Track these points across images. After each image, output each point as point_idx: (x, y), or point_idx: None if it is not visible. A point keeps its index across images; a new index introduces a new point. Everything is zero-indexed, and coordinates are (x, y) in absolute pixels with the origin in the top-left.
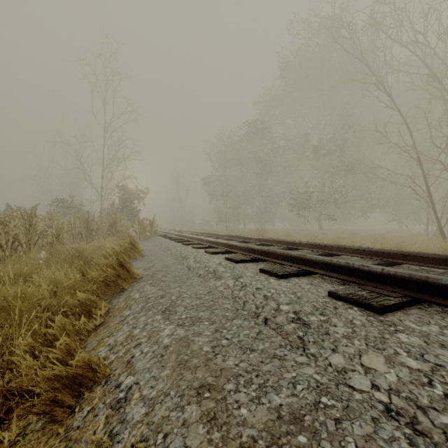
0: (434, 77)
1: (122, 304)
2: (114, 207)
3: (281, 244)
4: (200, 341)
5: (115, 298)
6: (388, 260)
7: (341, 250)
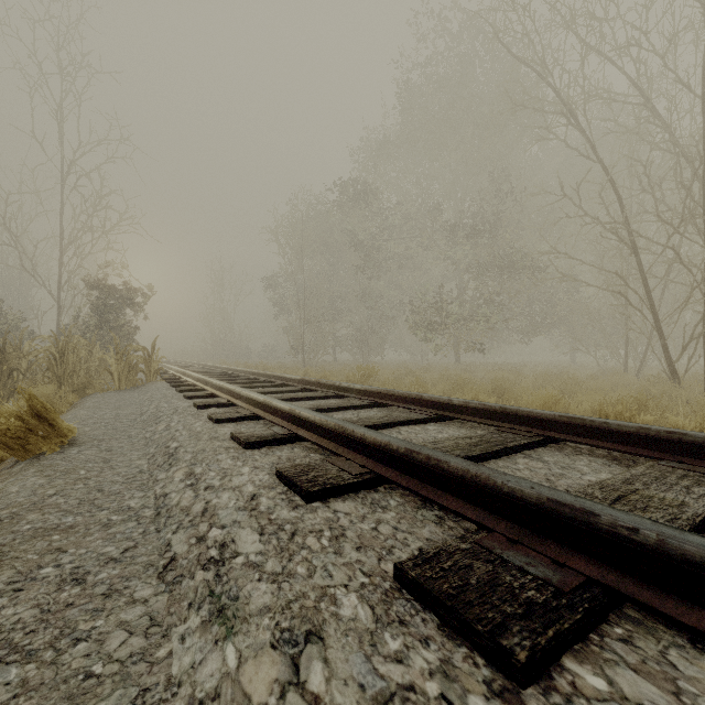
0: (651, 110)
1: None
2: (83, 322)
3: (415, 405)
4: None
5: None
6: None
7: (580, 432)
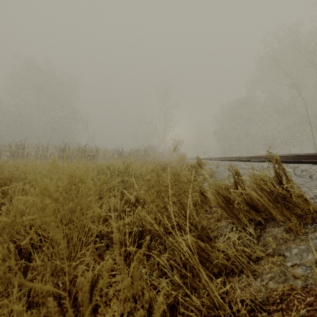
0: None
1: None
2: (169, 148)
3: None
4: None
5: None
6: None
7: None
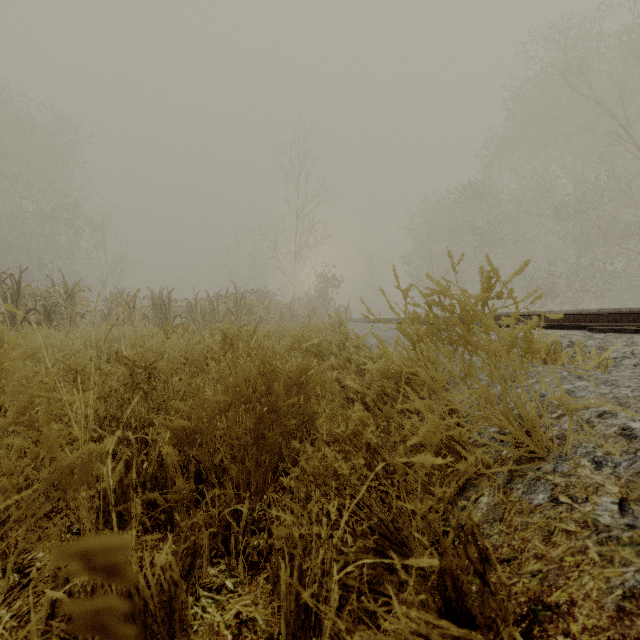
0: None
1: None
2: (306, 296)
3: None
4: (380, 334)
5: None
6: None
7: None
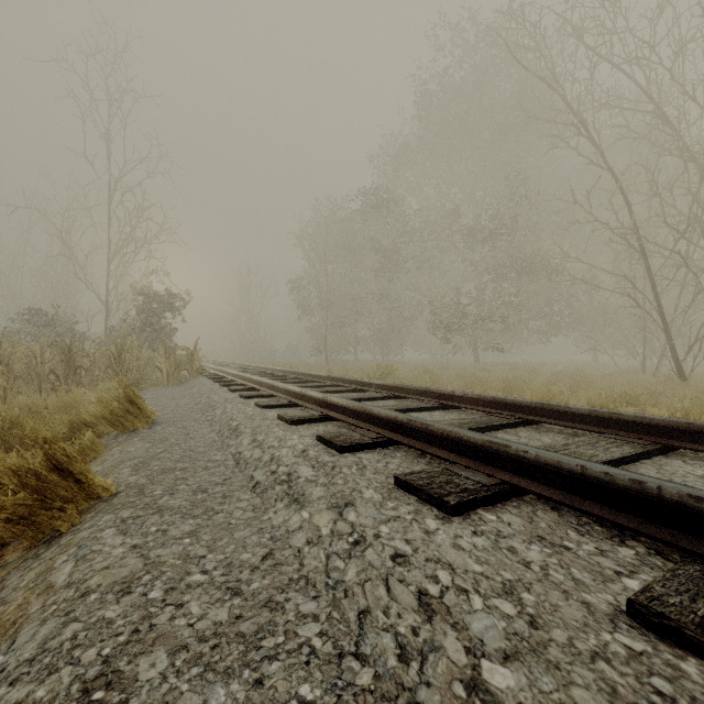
0: (662, 117)
1: (13, 603)
2: (129, 325)
3: (425, 397)
4: None
5: (20, 567)
6: (659, 440)
7: (550, 415)
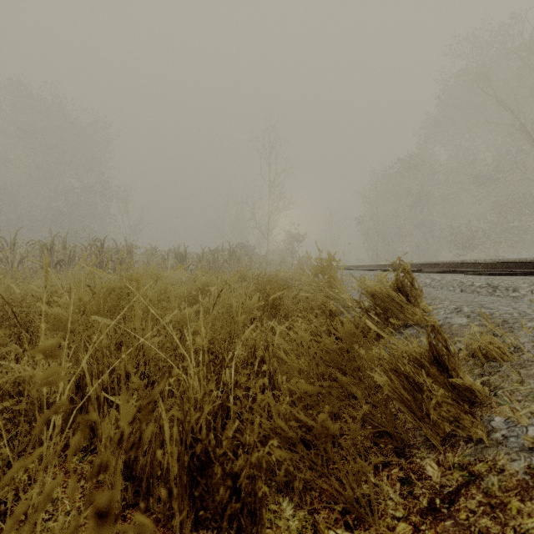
0: None
1: None
2: (277, 248)
3: None
4: None
5: None
6: None
7: None
